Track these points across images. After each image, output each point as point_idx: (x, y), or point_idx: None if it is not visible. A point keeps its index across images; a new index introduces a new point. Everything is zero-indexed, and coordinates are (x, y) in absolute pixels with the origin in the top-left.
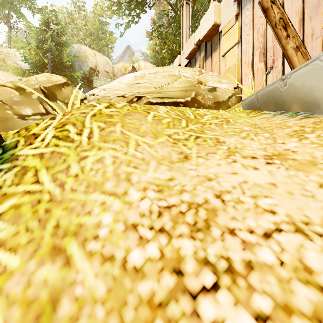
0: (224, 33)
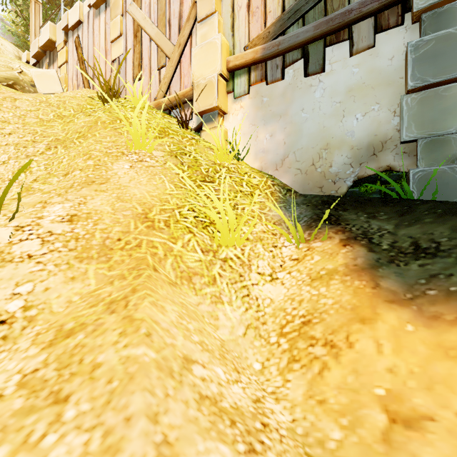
0: (59, 50)
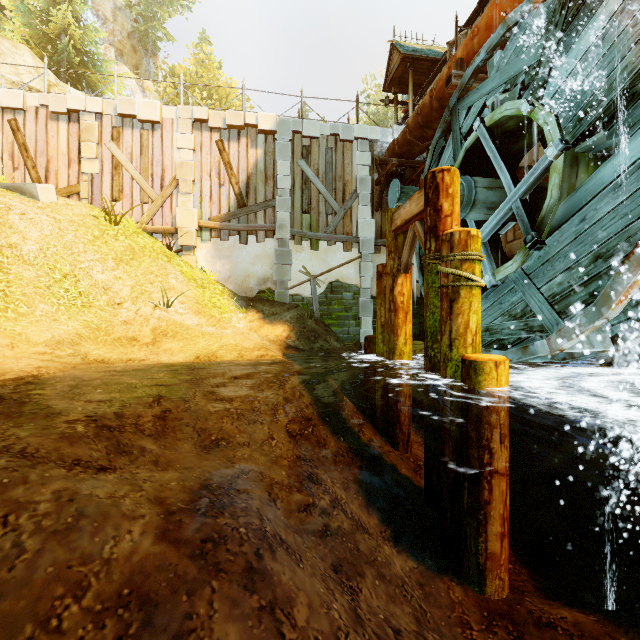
0: None
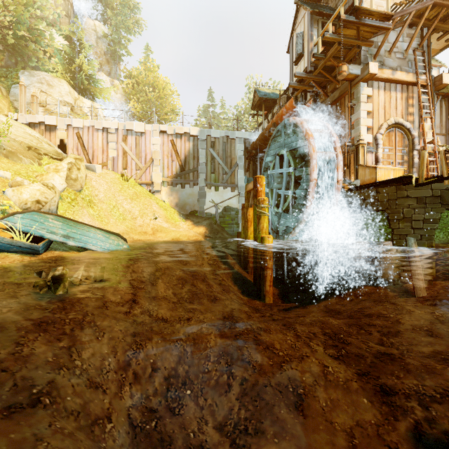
0: (60, 131)
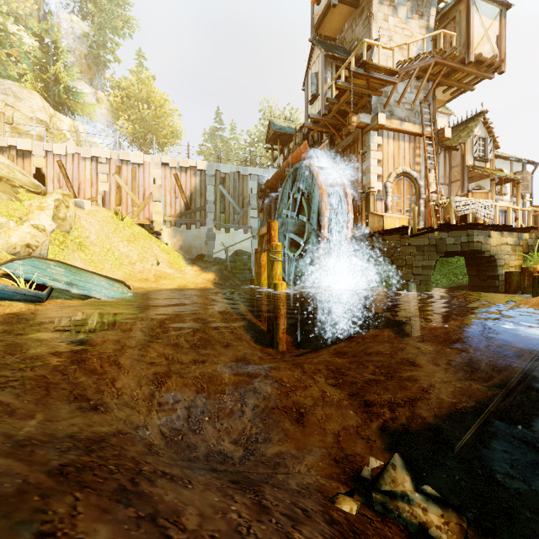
0: (37, 158)
